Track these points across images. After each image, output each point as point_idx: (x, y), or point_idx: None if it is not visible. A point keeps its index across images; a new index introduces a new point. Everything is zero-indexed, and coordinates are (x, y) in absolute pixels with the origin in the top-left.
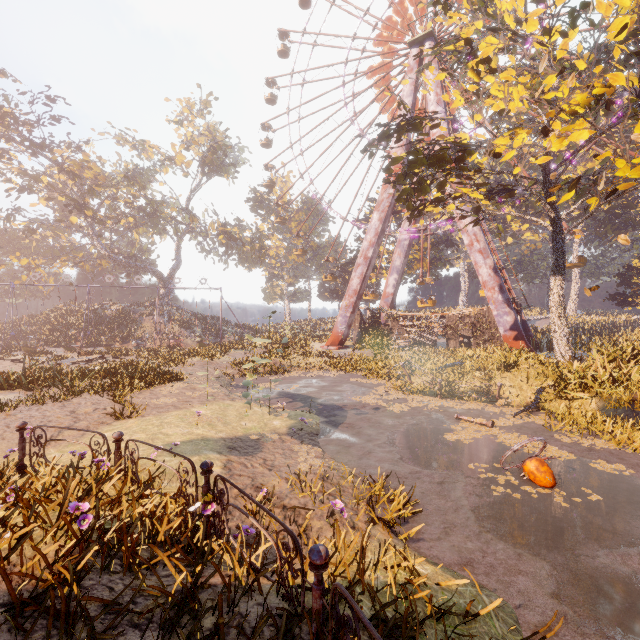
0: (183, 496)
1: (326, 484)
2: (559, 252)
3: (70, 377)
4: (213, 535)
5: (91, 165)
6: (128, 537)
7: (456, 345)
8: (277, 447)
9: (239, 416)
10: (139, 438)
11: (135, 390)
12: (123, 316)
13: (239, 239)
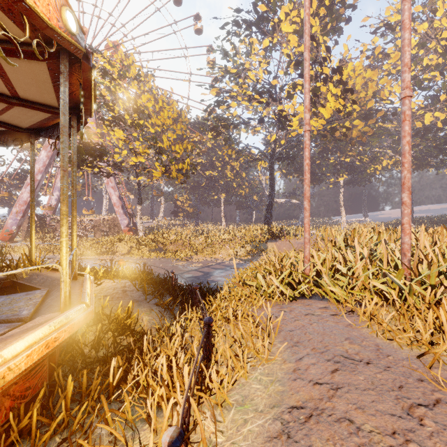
0: None
1: None
2: (140, 196)
3: None
4: None
5: None
6: None
7: (100, 236)
8: None
9: None
10: None
11: None
12: None
13: None
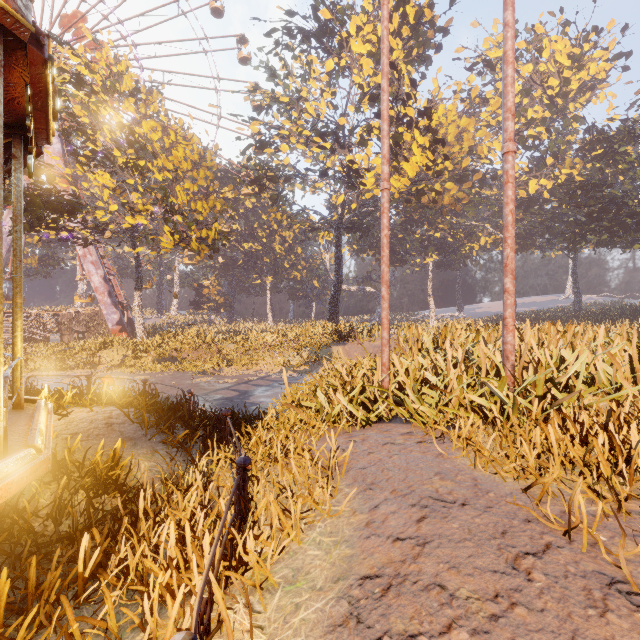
0: None
1: None
2: (139, 277)
3: None
4: None
5: None
6: None
7: (71, 339)
8: None
9: None
10: None
11: None
12: None
13: None
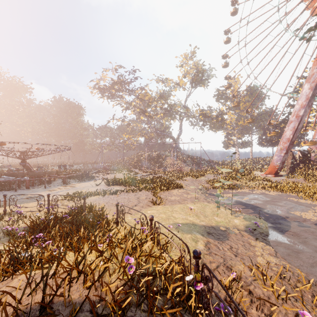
0: (182, 265)
1: (283, 282)
2: None
3: (138, 182)
4: (202, 309)
5: (147, 94)
6: (150, 291)
7: None
8: (238, 239)
9: (212, 213)
10: (162, 217)
11: (162, 191)
12: (159, 156)
13: (210, 116)
